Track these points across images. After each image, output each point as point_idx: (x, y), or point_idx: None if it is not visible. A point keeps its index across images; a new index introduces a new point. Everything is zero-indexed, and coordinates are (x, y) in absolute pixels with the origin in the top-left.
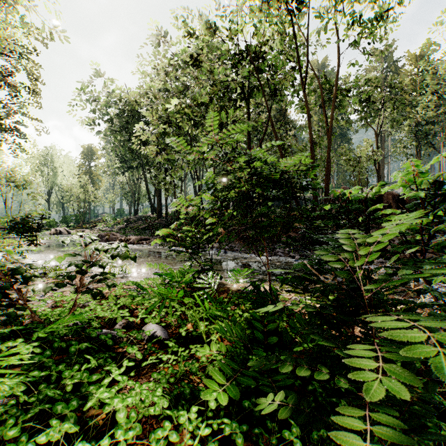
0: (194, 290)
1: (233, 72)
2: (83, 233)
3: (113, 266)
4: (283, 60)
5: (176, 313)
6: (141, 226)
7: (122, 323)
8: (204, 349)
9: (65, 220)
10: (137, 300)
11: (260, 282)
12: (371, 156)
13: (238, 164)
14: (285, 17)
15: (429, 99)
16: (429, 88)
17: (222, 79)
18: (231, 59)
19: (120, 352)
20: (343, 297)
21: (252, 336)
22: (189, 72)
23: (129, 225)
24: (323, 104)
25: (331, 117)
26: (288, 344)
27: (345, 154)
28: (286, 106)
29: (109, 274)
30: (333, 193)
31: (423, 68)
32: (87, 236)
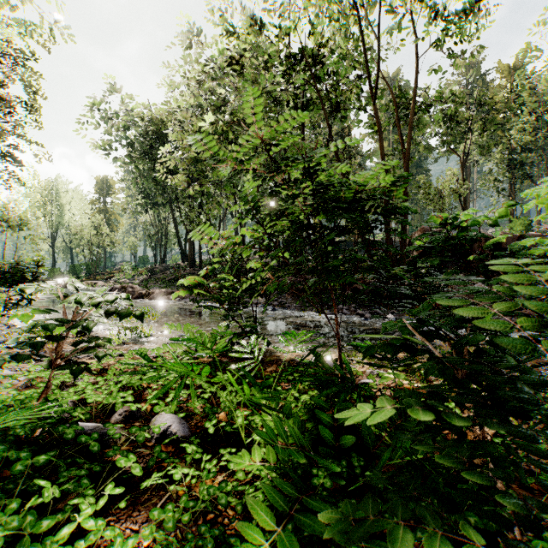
0: (232, 360)
1: (283, 81)
2: (66, 280)
3: (125, 327)
4: (348, 65)
5: (203, 395)
6: (169, 277)
7: (124, 411)
8: (241, 458)
9: (74, 270)
10: (149, 375)
11: (322, 349)
12: (456, 190)
13: (294, 177)
14: (350, 11)
15: (525, 120)
16: (525, 107)
17: (270, 88)
18: (282, 64)
19: (111, 462)
20: (464, 377)
21: (315, 434)
22: (229, 82)
23: (153, 276)
24: (398, 121)
25: (409, 137)
26: (371, 447)
27: (424, 186)
28: (350, 128)
29: (117, 339)
30: (432, 220)
31: (518, 82)
32: (69, 283)
